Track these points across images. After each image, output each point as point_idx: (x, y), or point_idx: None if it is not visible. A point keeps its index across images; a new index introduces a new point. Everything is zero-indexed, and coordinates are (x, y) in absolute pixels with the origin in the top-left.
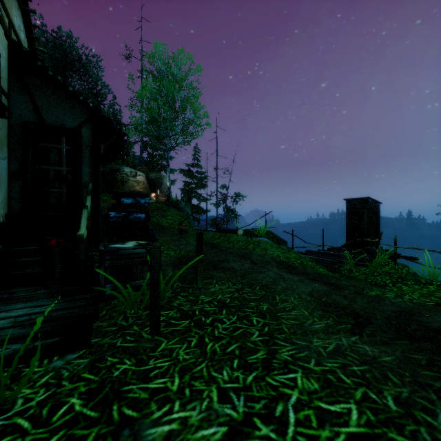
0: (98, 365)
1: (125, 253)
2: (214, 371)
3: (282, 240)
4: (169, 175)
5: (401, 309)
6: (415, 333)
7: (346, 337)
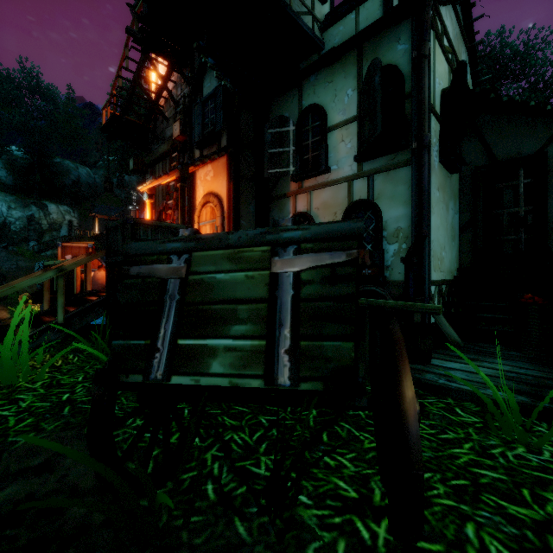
0: None
1: None
2: None
3: None
4: None
5: None
6: None
7: None
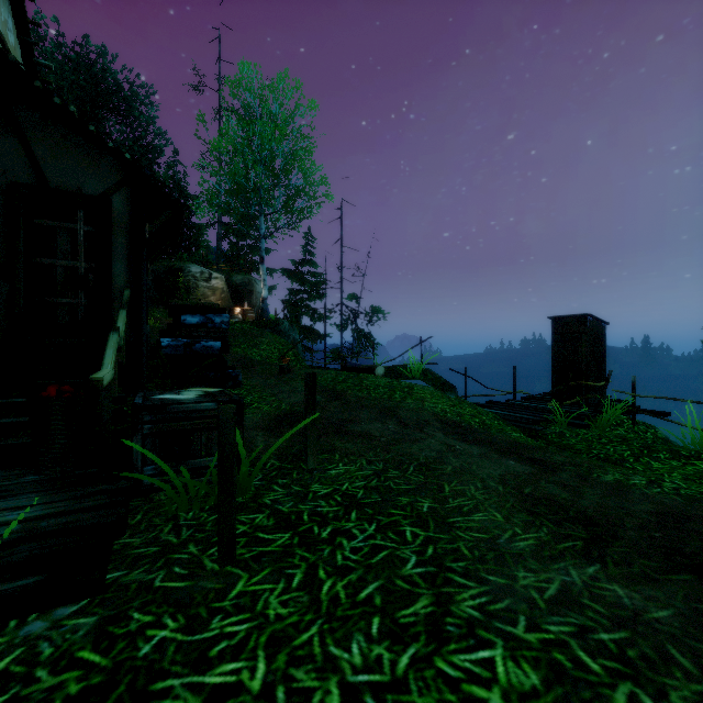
0: (113, 631)
1: (179, 410)
2: (335, 643)
3: (448, 385)
4: (263, 278)
5: (664, 509)
6: (701, 559)
7: (577, 568)
